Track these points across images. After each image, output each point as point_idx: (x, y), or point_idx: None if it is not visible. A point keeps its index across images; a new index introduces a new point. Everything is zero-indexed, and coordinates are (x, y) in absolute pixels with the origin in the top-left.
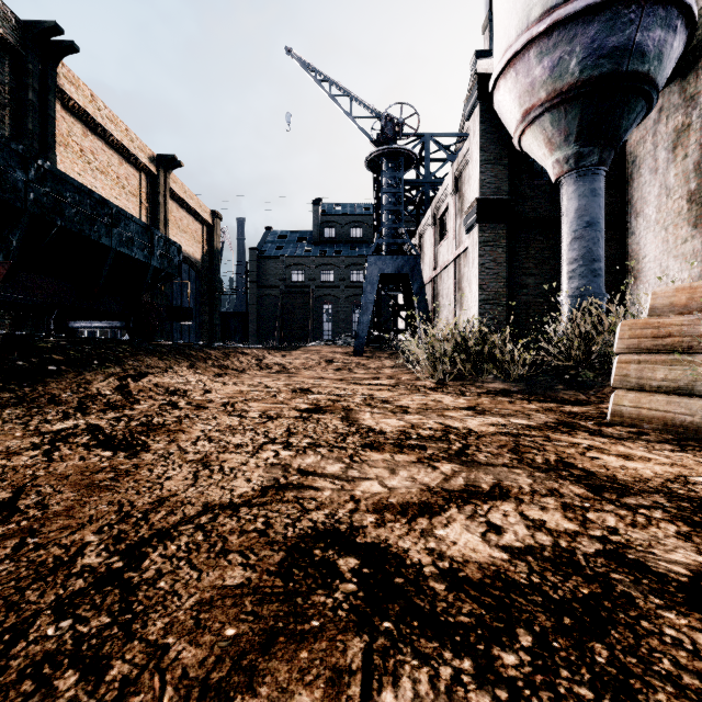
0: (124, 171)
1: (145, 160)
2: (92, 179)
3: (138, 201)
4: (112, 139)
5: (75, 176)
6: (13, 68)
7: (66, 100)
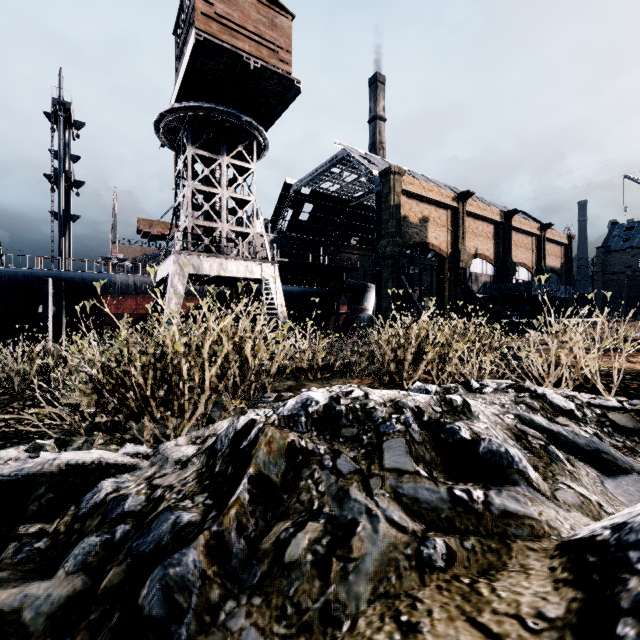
0: (526, 241)
1: (535, 231)
2: (517, 251)
3: (531, 251)
4: (524, 231)
5: (513, 254)
6: (501, 228)
7: (512, 228)
